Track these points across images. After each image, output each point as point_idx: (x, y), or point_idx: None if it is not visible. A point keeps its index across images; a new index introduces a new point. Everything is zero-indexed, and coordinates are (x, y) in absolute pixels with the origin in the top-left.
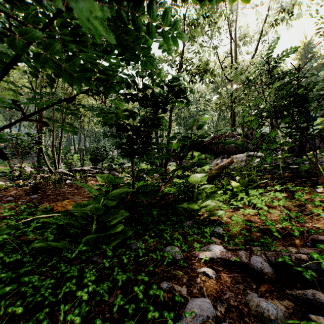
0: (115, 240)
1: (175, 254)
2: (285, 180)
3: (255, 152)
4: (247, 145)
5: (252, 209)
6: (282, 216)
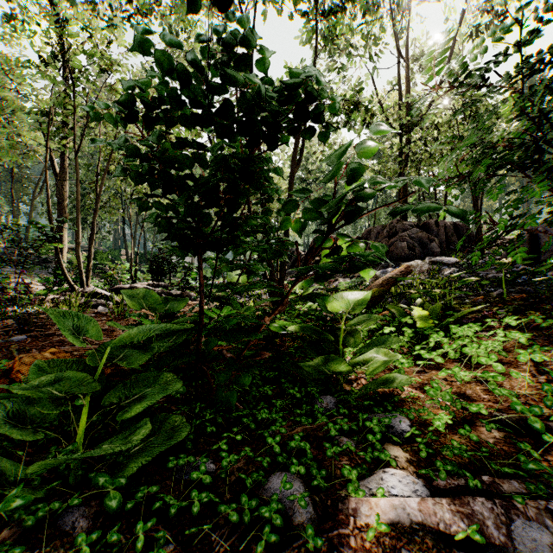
0: (140, 457)
1: (293, 507)
2: (516, 306)
3: (445, 256)
4: (429, 243)
5: (463, 368)
6: (549, 389)
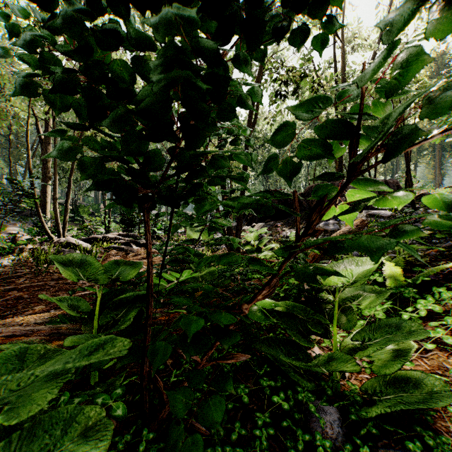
0: None
1: None
2: None
3: (379, 209)
4: None
5: None
6: None
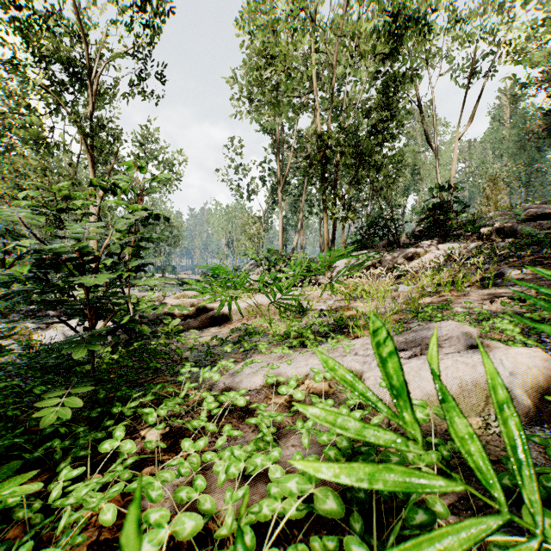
0: None
1: None
2: None
3: None
4: None
5: None
6: None
